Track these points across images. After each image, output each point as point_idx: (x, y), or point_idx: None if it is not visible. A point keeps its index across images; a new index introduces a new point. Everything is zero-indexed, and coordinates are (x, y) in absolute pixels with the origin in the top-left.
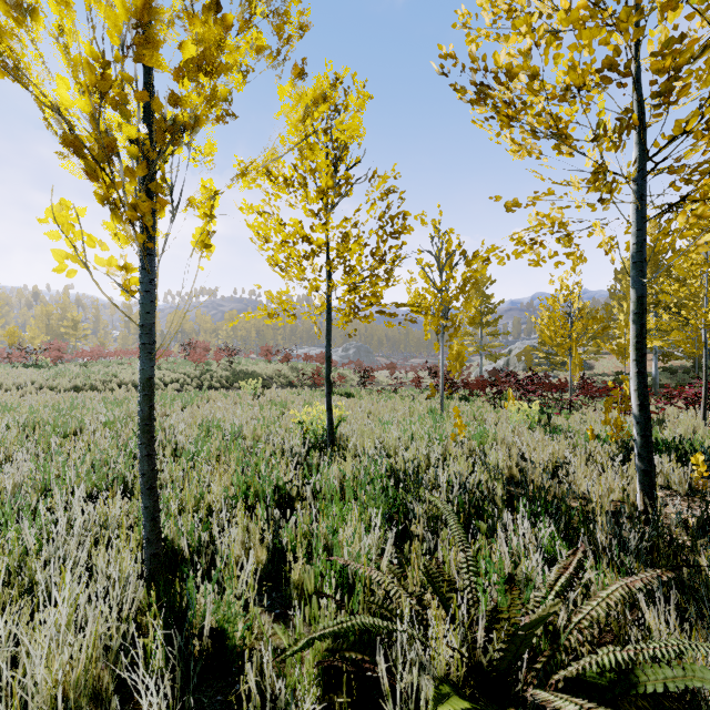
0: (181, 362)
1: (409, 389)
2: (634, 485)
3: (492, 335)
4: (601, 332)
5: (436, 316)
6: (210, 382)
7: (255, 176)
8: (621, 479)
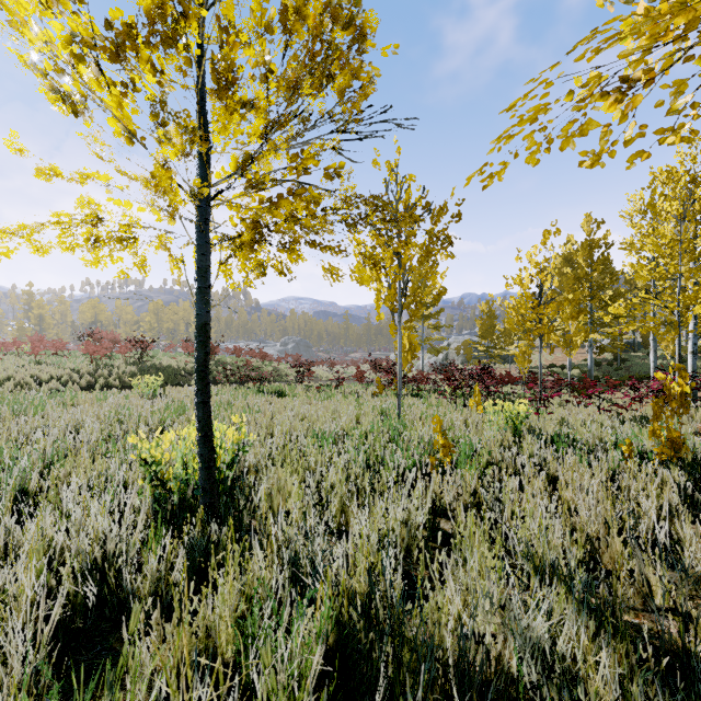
0: (74, 355)
1: (352, 385)
2: None
3: (434, 328)
4: (576, 316)
5: (392, 289)
6: (107, 379)
7: None
8: None
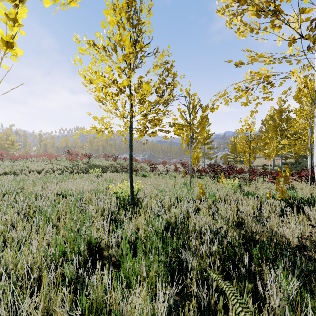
0: (63, 160)
1: (173, 173)
2: (314, 230)
3: (209, 148)
4: (264, 145)
5: (187, 137)
6: (77, 170)
7: (86, 47)
8: (300, 225)
